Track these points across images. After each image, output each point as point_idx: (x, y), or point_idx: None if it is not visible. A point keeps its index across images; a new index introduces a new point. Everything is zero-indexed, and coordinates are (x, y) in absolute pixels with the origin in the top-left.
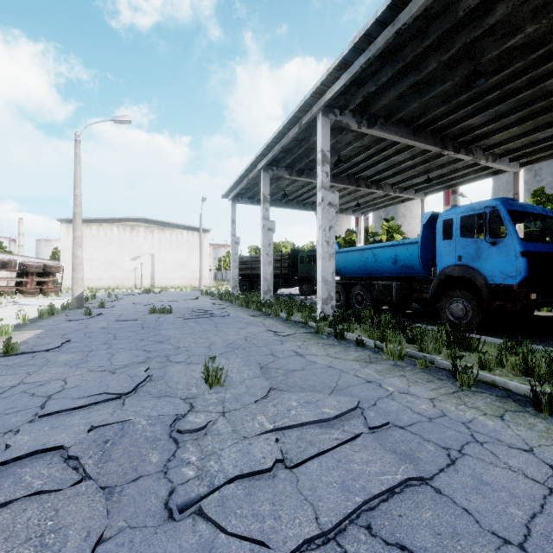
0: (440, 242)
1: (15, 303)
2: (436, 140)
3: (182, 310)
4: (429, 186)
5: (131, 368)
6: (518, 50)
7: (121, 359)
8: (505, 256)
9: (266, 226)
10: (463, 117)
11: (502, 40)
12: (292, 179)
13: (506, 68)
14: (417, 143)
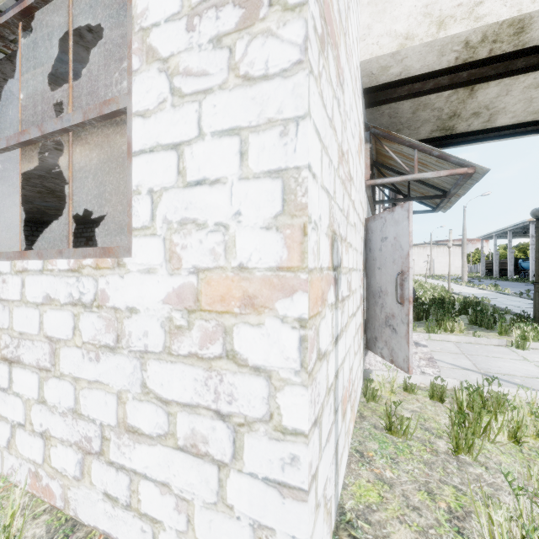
0: None
1: None
2: None
3: None
4: None
5: None
6: None
7: None
8: None
9: (495, 253)
10: None
11: None
12: None
13: None
14: None
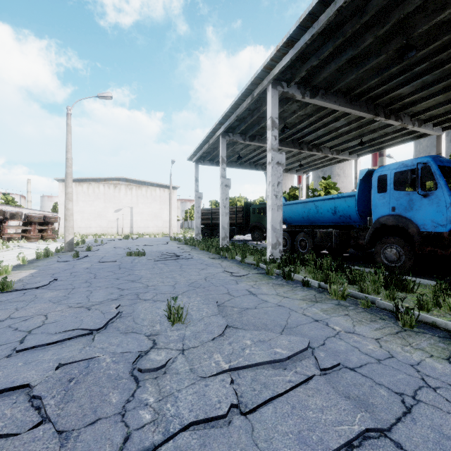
0: (375, 195)
1: (20, 247)
2: (370, 108)
3: (154, 253)
4: (362, 148)
5: (105, 305)
6: (445, 25)
7: (97, 296)
8: (436, 206)
9: (224, 183)
10: (394, 87)
11: (432, 15)
12: (245, 144)
13: (435, 41)
14: (353, 110)
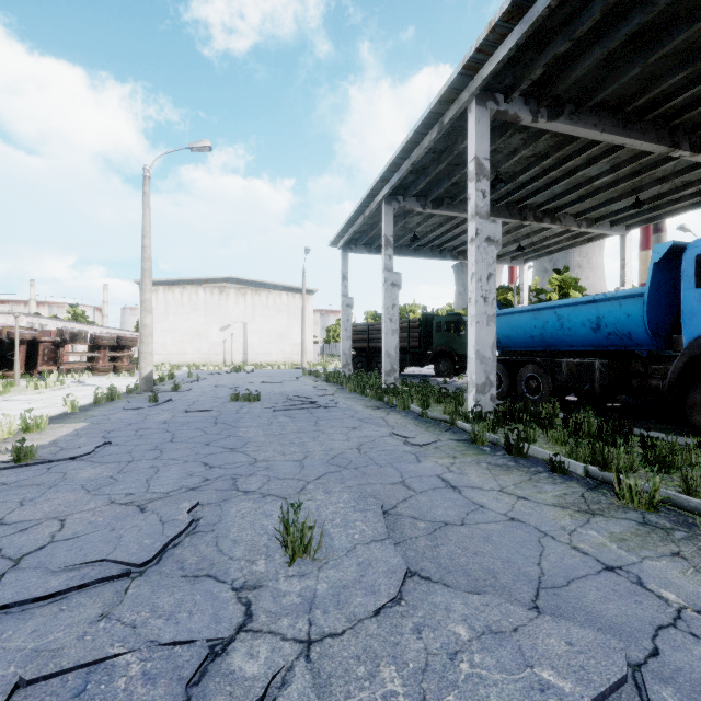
0: (689, 292)
1: (80, 384)
2: (661, 134)
3: (274, 397)
4: (636, 214)
5: (173, 501)
6: None
7: (165, 479)
8: None
9: (389, 281)
10: None
11: None
12: (425, 214)
13: None
14: (629, 139)
